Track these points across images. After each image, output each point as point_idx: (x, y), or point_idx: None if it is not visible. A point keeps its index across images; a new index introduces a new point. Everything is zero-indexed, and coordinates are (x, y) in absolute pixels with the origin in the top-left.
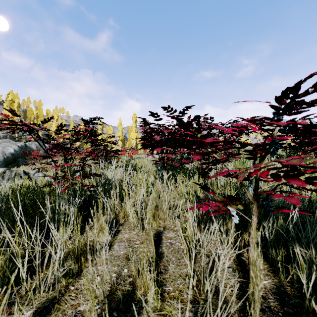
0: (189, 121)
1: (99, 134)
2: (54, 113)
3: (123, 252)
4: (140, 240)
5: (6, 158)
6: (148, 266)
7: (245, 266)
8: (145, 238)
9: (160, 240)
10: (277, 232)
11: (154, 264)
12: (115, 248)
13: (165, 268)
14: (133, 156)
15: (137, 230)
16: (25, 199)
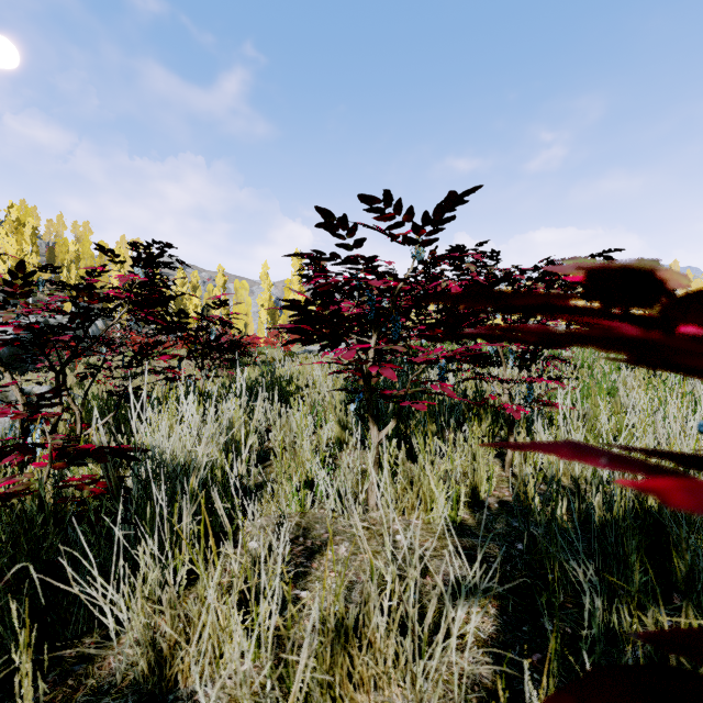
0: None
1: (169, 298)
2: (115, 249)
3: None
4: None
5: None
6: None
7: None
8: None
9: None
10: None
11: None
12: None
13: None
14: (295, 349)
15: None
16: None
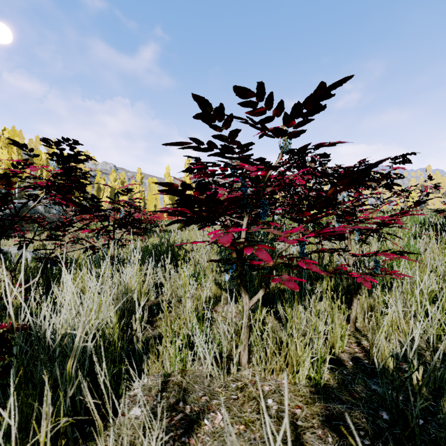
0: None
1: (81, 186)
2: None
3: None
4: None
5: None
6: None
7: None
8: None
9: None
10: None
11: None
12: None
13: None
14: None
15: None
16: None
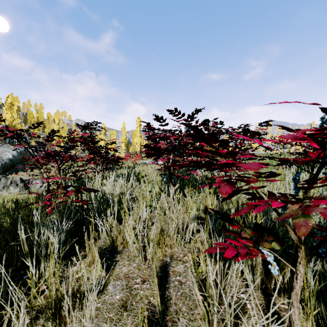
0: (212, 132)
1: (98, 141)
2: (55, 116)
3: (118, 296)
4: (141, 278)
5: (4, 164)
6: (151, 321)
7: (280, 323)
8: (147, 274)
9: (167, 278)
10: (326, 280)
11: (159, 318)
12: (109, 290)
13: (174, 326)
14: (138, 162)
15: (138, 260)
16: (1, 222)
